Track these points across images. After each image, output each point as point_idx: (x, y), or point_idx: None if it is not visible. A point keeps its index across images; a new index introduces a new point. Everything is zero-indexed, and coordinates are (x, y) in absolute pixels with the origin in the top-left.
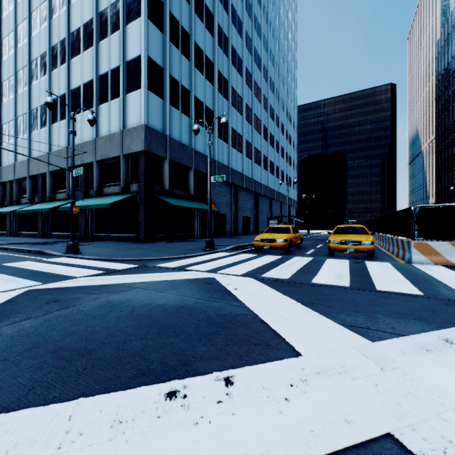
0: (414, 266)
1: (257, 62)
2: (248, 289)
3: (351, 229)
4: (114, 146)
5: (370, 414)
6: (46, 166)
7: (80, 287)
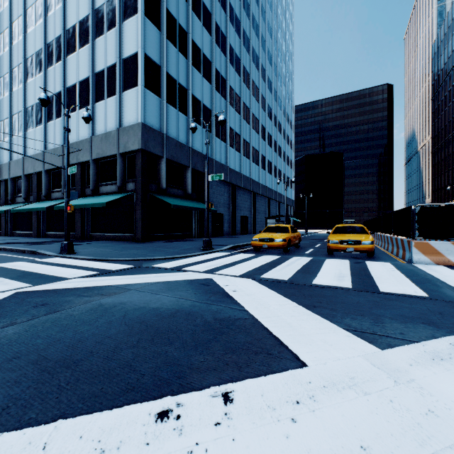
0: (415, 266)
1: (254, 62)
2: (247, 291)
3: (350, 229)
4: (111, 145)
5: (388, 438)
6: (41, 164)
7: (72, 289)
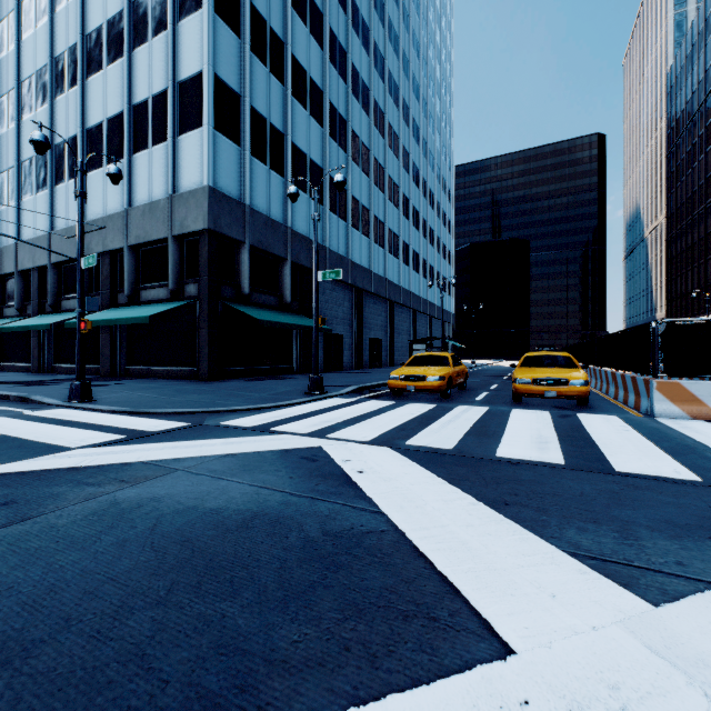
0: (661, 422)
1: (392, 94)
2: (383, 472)
3: (549, 360)
4: (158, 222)
5: None
6: (46, 254)
7: (69, 470)
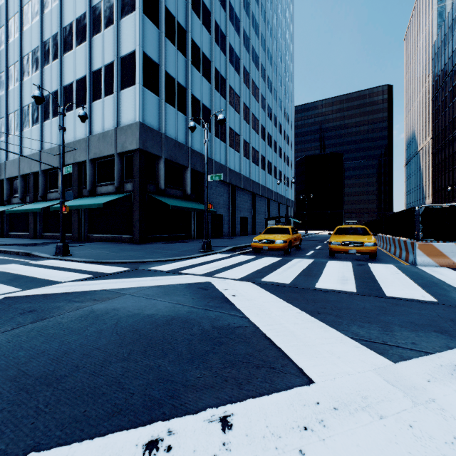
0: (420, 268)
1: (254, 61)
2: (247, 296)
3: (352, 230)
4: (108, 144)
5: None
6: (38, 164)
7: (63, 294)
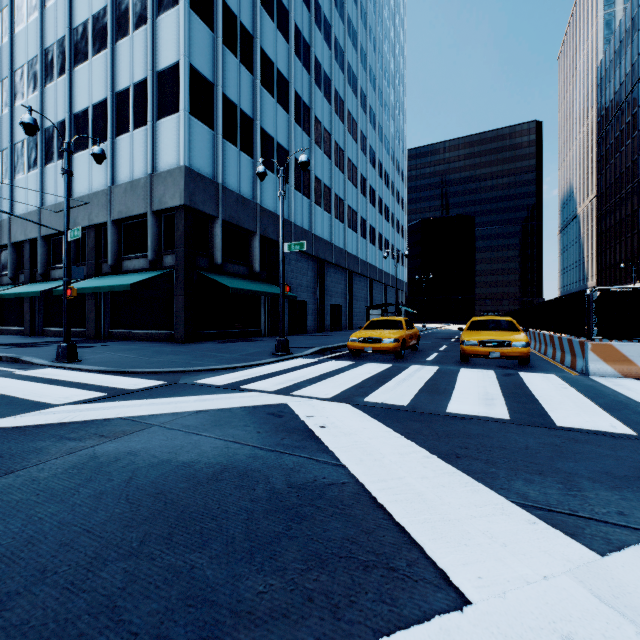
0: (595, 380)
1: (351, 84)
2: (344, 427)
3: (493, 324)
4: (139, 199)
5: None
6: (36, 227)
7: (53, 425)
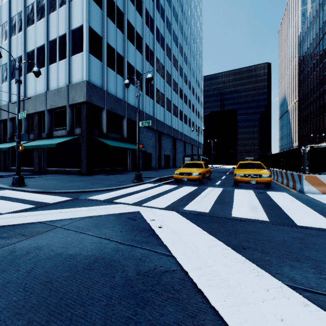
0: (308, 195)
1: (174, 41)
2: (172, 227)
3: (251, 165)
4: (62, 98)
5: None
6: (6, 113)
7: None
